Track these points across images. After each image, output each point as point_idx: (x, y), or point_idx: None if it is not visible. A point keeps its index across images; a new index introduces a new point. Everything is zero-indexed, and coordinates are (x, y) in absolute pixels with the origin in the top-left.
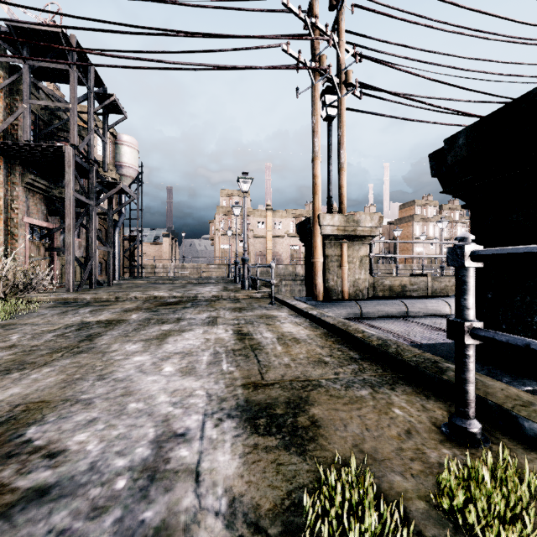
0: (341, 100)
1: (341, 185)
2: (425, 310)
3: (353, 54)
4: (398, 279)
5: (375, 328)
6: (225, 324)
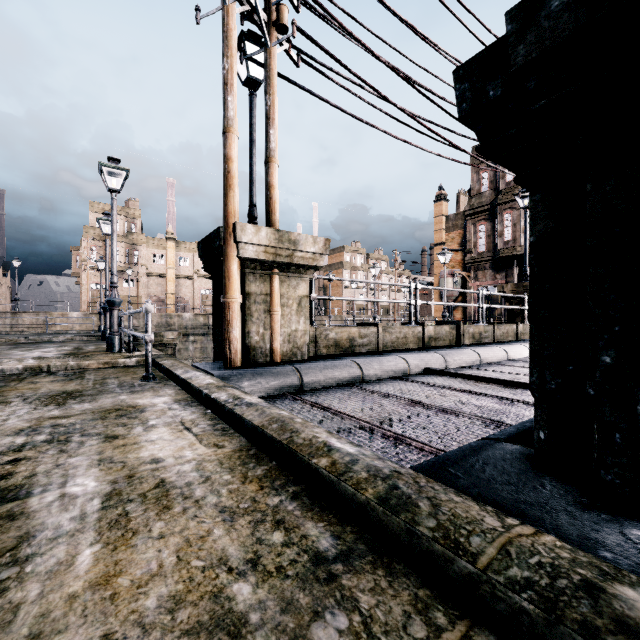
0: (270, 50)
1: (270, 183)
2: (383, 371)
3: None
4: (346, 331)
5: (328, 412)
6: None
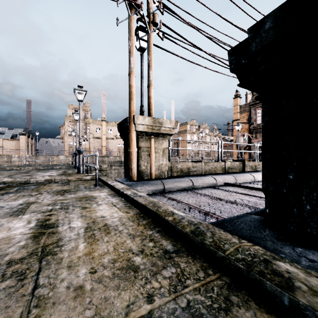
0: (150, 34)
1: (150, 96)
2: (203, 184)
3: (158, 6)
4: (186, 164)
5: (176, 201)
6: (34, 212)
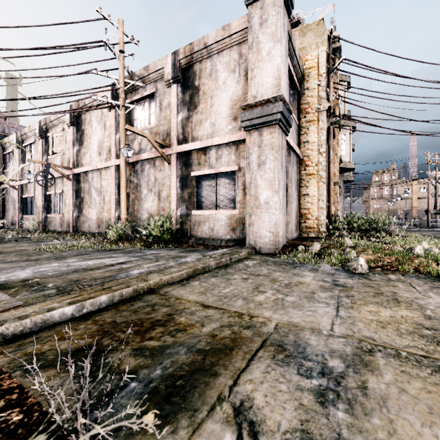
0: (436, 185)
1: (436, 203)
2: None
3: None
4: None
5: None
6: None
